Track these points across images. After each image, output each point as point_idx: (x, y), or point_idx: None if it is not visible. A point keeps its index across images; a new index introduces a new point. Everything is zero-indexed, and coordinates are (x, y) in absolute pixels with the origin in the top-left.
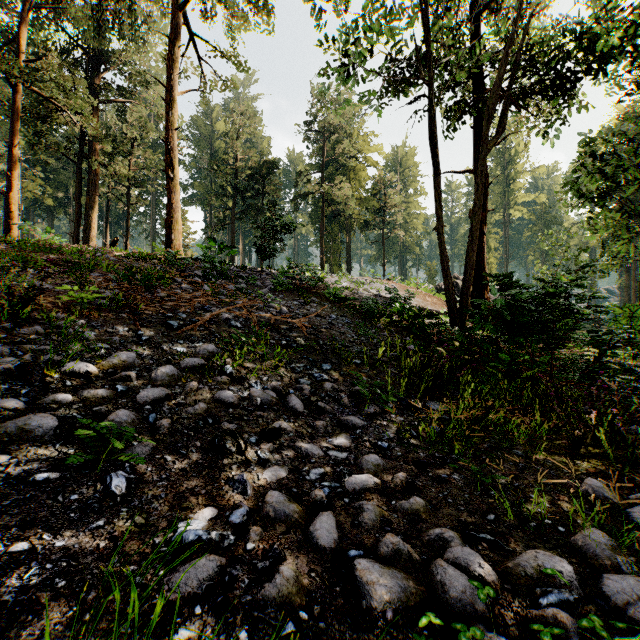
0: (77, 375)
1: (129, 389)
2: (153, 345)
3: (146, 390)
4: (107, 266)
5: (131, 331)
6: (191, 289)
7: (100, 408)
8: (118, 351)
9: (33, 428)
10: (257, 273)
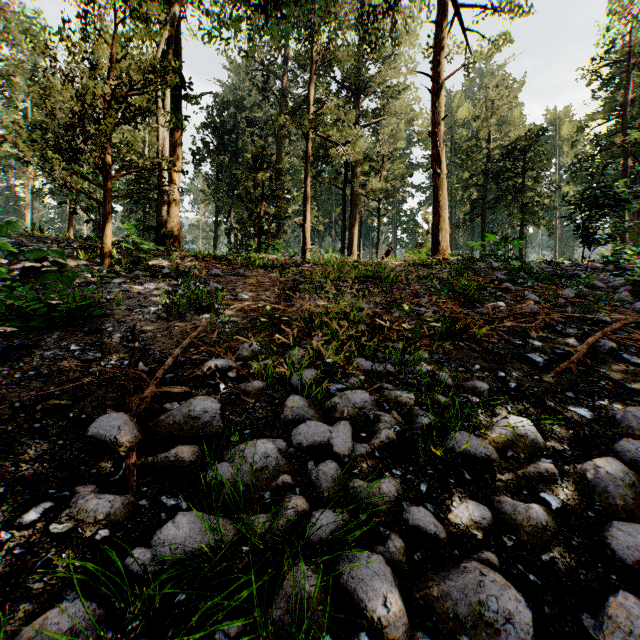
0: (471, 459)
1: (564, 505)
2: (531, 399)
3: (624, 530)
4: (407, 278)
5: (485, 371)
6: (512, 300)
7: (551, 556)
8: (494, 410)
9: (496, 618)
10: (577, 268)
